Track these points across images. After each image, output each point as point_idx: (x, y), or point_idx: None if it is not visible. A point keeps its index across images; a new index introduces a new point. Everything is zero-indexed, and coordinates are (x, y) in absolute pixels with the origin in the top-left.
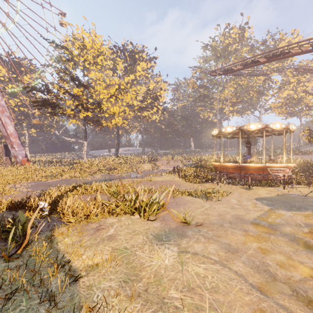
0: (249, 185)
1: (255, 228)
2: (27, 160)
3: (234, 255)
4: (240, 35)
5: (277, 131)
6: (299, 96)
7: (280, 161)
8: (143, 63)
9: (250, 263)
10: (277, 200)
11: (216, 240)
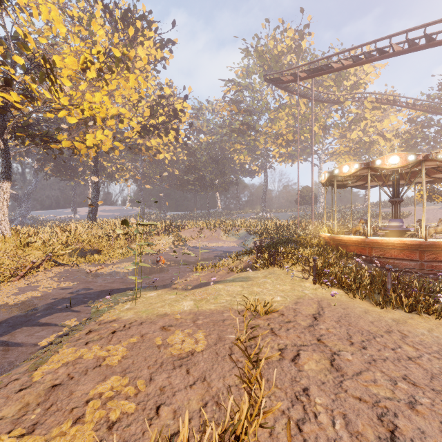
0: None
1: None
2: None
3: None
4: (296, 44)
5: None
6: (371, 140)
7: None
8: (150, 43)
9: None
10: None
11: None
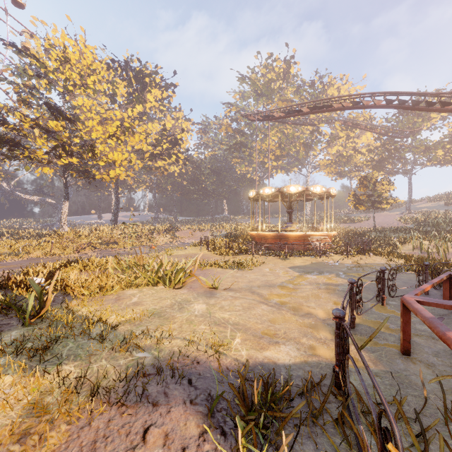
0: (286, 255)
1: (280, 289)
2: None
3: (256, 305)
4: (286, 70)
5: (319, 195)
6: (348, 154)
7: (322, 229)
8: (156, 90)
9: (268, 310)
10: (309, 268)
11: (243, 298)
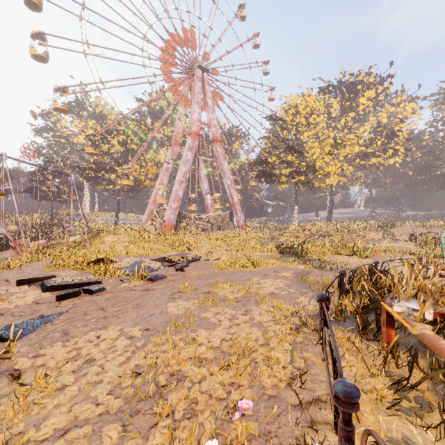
0: None
1: None
2: (245, 224)
3: None
4: None
5: None
6: None
7: None
8: (368, 92)
9: None
10: None
11: None
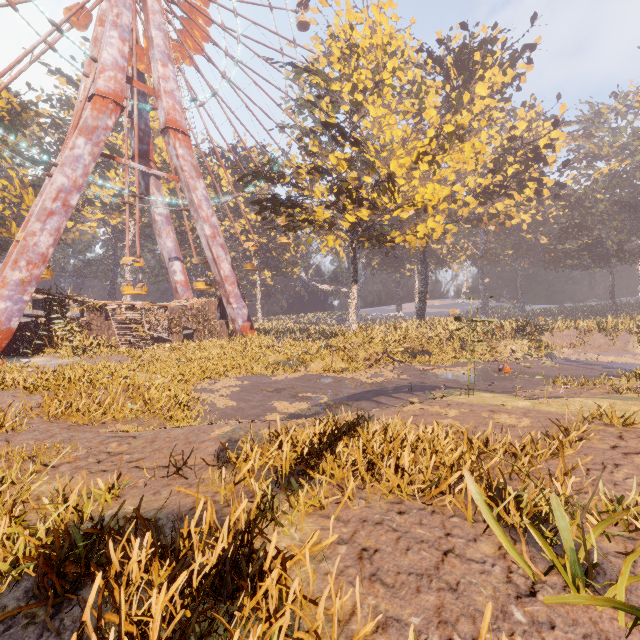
0: None
1: None
2: (250, 326)
3: None
4: None
5: None
6: None
7: None
8: (493, 71)
9: None
10: None
11: None
